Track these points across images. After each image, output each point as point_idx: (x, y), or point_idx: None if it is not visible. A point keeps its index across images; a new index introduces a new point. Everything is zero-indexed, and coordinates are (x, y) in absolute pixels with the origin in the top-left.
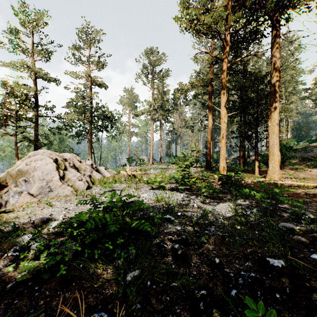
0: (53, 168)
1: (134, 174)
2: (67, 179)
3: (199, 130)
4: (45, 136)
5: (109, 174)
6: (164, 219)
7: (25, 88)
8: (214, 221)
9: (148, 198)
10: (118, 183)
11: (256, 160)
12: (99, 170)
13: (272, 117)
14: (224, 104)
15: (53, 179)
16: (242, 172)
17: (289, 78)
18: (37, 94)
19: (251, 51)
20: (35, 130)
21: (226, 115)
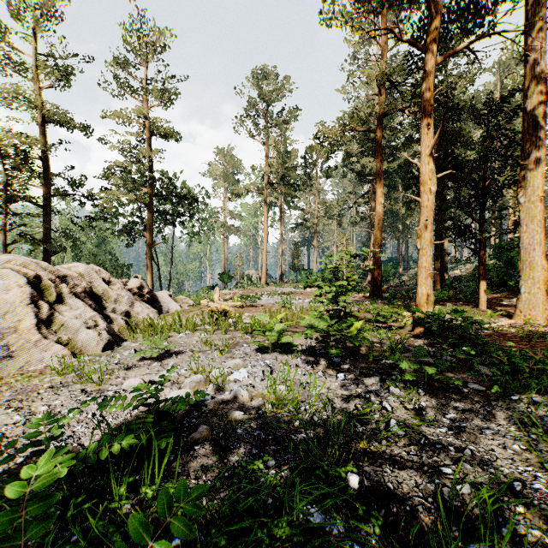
0: (24, 299)
1: (225, 309)
2: (57, 324)
3: (353, 221)
4: (66, 233)
5: (177, 307)
6: (303, 546)
7: (22, 141)
8: (513, 542)
9: (248, 386)
10: (186, 331)
11: (482, 278)
12: (157, 298)
13: (527, 183)
14: (430, 149)
15: (19, 326)
16: (445, 301)
17: (519, 124)
18: (47, 152)
19: (496, 23)
20: (46, 220)
21: (434, 176)
